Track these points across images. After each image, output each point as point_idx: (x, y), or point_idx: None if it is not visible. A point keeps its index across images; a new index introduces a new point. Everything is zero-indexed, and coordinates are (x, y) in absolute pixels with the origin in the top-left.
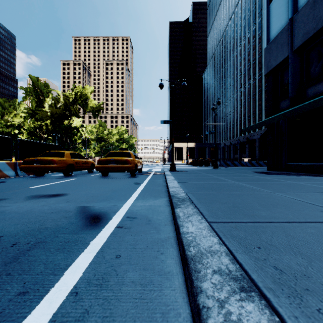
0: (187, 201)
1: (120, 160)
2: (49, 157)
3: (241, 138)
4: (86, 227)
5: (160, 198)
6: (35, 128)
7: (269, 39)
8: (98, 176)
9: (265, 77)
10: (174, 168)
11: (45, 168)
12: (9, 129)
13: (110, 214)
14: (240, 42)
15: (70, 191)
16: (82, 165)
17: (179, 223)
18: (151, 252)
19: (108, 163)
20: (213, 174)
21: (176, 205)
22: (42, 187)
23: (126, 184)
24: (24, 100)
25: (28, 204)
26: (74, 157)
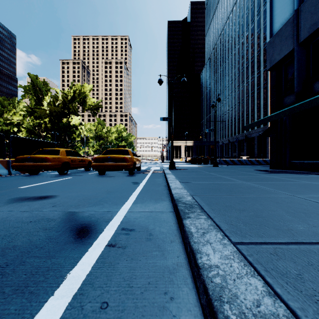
0: (197, 207)
1: (118, 158)
2: (43, 154)
3: (239, 136)
4: (67, 245)
5: (162, 201)
6: (33, 126)
7: (272, 33)
8: (95, 174)
9: (264, 75)
10: (174, 166)
11: (38, 166)
12: (8, 128)
13: (101, 224)
14: (239, 40)
15: (61, 192)
16: (78, 163)
17: (194, 246)
18: (154, 295)
19: (105, 161)
20: (216, 173)
21: (184, 213)
22: (31, 187)
23: (124, 184)
24: (23, 98)
25: (6, 210)
26: (70, 154)
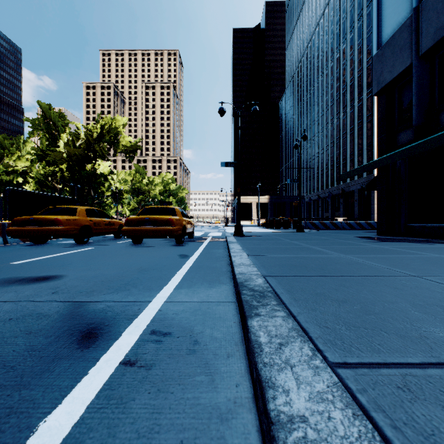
0: (271, 296)
1: (160, 219)
2: (53, 215)
3: (333, 189)
4: (56, 363)
5: (219, 284)
6: (45, 175)
7: (380, 42)
8: (127, 244)
9: (368, 104)
10: (241, 232)
11: (44, 232)
12: (10, 178)
13: (120, 323)
14: (333, 56)
15: (72, 269)
16: (104, 228)
17: (263, 372)
18: None
19: (141, 225)
20: (301, 241)
21: (250, 308)
22: (30, 263)
23: (166, 258)
24: (31, 137)
25: None
26: (93, 215)
